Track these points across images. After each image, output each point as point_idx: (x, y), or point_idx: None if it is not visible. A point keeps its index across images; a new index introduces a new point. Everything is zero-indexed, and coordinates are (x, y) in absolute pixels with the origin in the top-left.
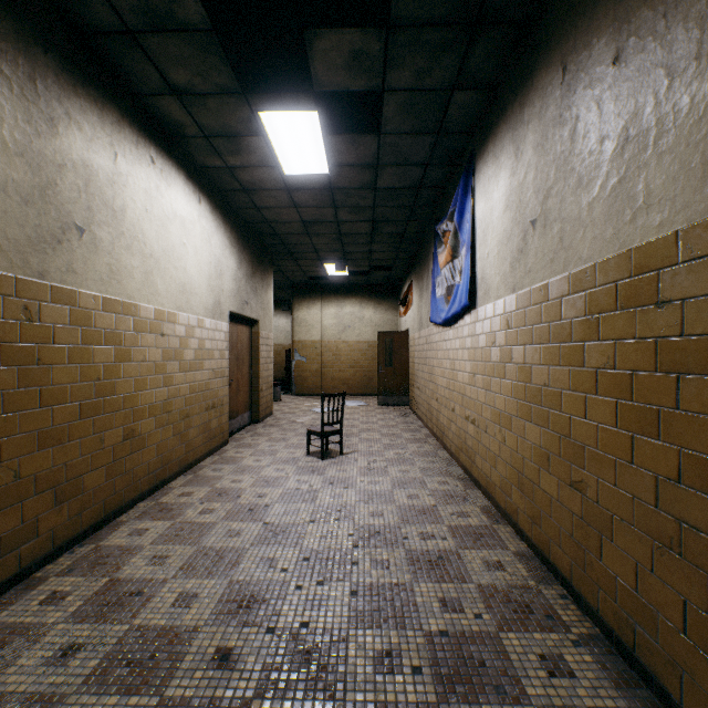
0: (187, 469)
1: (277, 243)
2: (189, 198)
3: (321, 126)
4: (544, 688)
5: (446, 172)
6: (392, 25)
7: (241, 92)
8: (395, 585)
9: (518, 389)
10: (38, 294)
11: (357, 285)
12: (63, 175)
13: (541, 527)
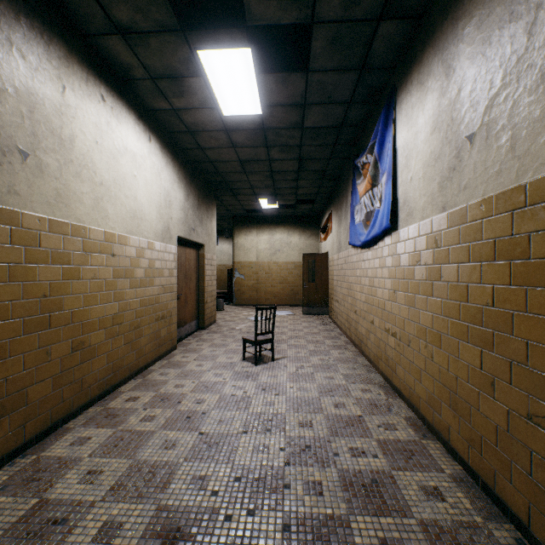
0: (137, 373)
1: (219, 181)
2: (140, 136)
3: (254, 64)
4: None
5: (366, 110)
6: None
7: (180, 29)
8: (330, 518)
9: (449, 308)
10: None
11: (285, 217)
12: (3, 99)
13: (482, 453)
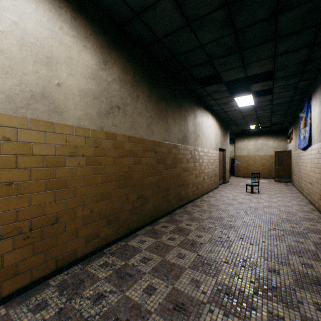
0: (211, 191)
1: (231, 122)
2: (211, 119)
3: (252, 97)
4: (307, 226)
5: (301, 96)
6: (274, 79)
7: (230, 96)
8: (274, 213)
9: (319, 171)
10: (195, 150)
11: (264, 131)
12: (197, 126)
13: None
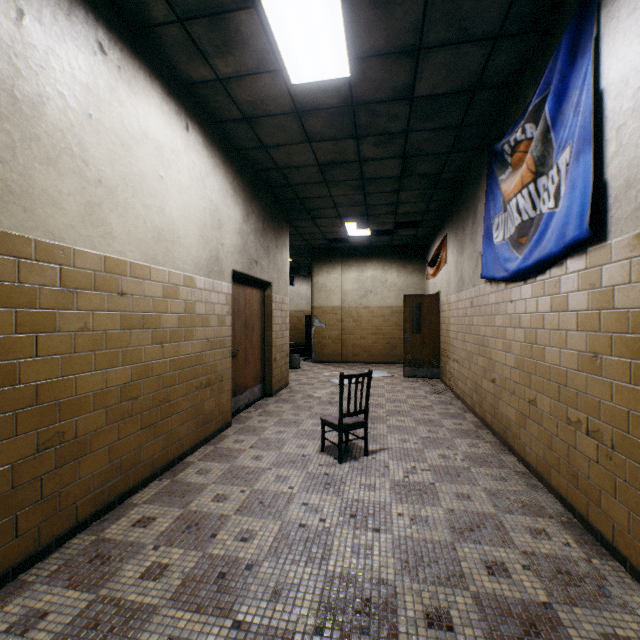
0: (166, 469)
1: (292, 198)
2: (170, 120)
3: None
4: None
5: (523, 50)
6: None
7: None
8: None
9: None
10: None
11: (379, 248)
12: None
13: None
